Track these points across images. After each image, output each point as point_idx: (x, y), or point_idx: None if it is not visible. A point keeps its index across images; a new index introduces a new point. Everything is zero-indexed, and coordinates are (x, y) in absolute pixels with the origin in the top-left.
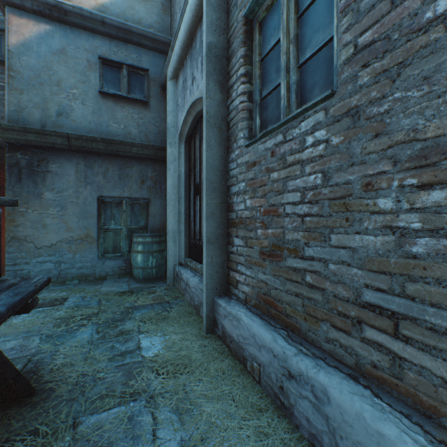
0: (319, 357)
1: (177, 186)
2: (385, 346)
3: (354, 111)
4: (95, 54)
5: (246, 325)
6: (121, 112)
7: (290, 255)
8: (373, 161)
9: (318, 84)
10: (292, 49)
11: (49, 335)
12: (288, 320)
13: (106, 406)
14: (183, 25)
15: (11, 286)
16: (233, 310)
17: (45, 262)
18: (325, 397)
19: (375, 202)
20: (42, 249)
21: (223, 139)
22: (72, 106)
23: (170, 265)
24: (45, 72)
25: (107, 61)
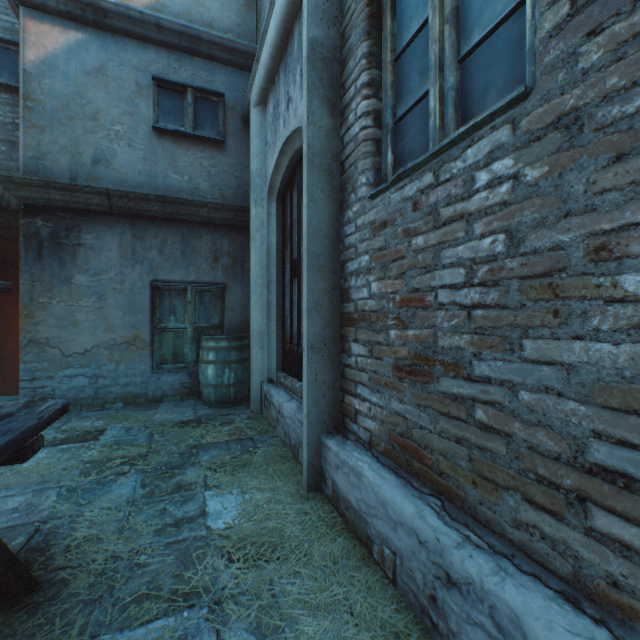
0: (502, 554)
1: (266, 265)
2: (637, 549)
3: (570, 118)
4: (147, 73)
5: (372, 486)
6: (184, 157)
7: (447, 374)
8: (611, 206)
9: (495, 84)
10: (448, 32)
11: (72, 489)
12: (443, 482)
13: (144, 617)
14: (273, 20)
15: (2, 418)
16: (350, 458)
17: (75, 376)
18: (517, 632)
19: (615, 280)
20: (72, 357)
21: (334, 188)
22: (114, 149)
23: (256, 382)
24: (76, 101)
25: (164, 82)
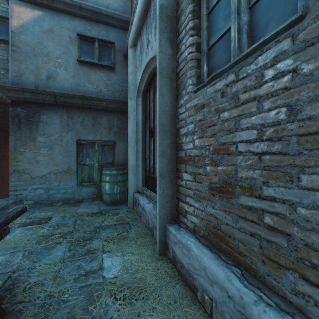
0: (285, 311)
1: (136, 131)
2: None
3: None
4: (74, 32)
5: (197, 257)
6: (94, 75)
7: (244, 194)
8: None
9: (274, 18)
10: None
11: (31, 252)
12: (241, 258)
13: None
14: None
15: None
16: (183, 239)
17: (38, 189)
18: None
19: None
20: (36, 179)
21: (173, 88)
22: (57, 72)
23: (130, 192)
24: (38, 47)
25: (83, 37)
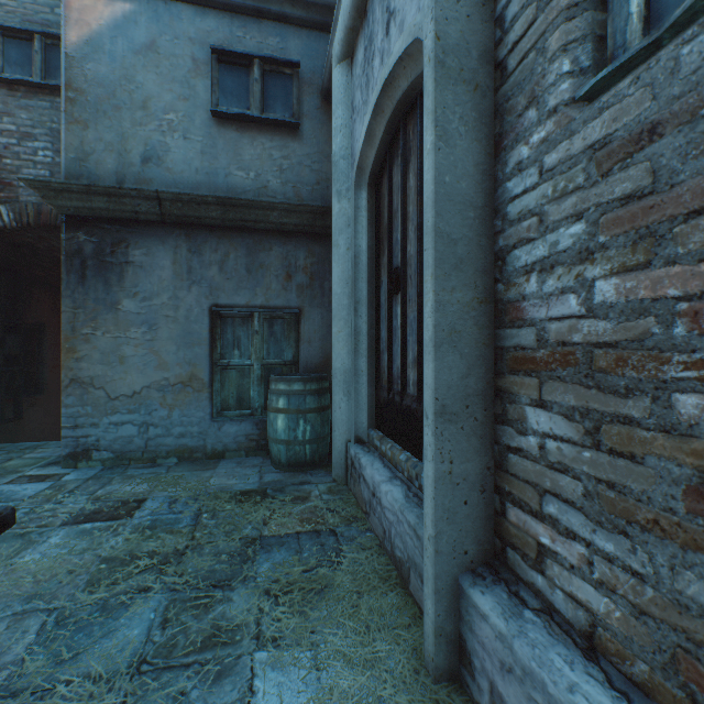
0: None
1: (353, 279)
2: None
3: None
4: (205, 45)
5: None
6: (250, 148)
7: None
8: None
9: None
10: None
11: (64, 617)
12: None
13: None
14: None
15: None
16: (549, 676)
17: (122, 423)
18: None
19: None
20: (119, 401)
21: (482, 115)
22: (166, 144)
23: (339, 441)
24: (123, 88)
25: (225, 55)
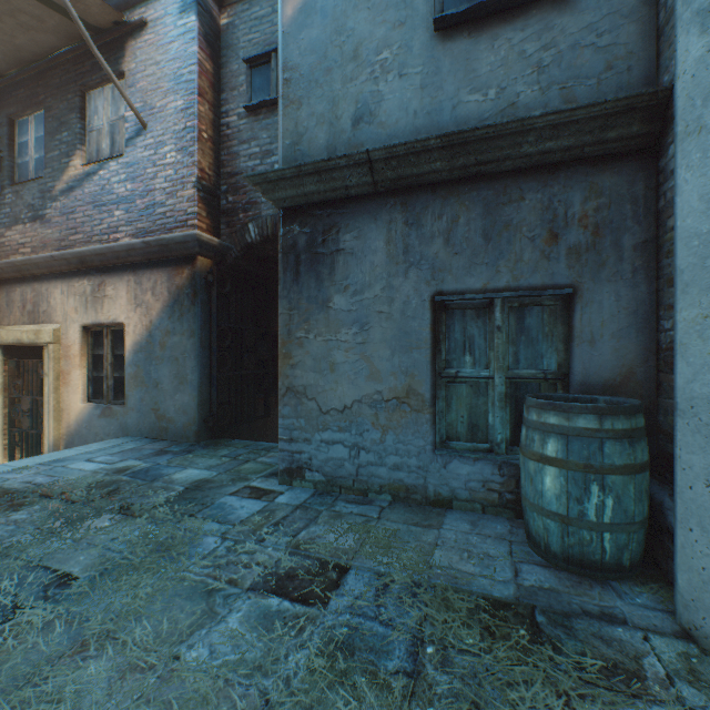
0: None
1: None
2: None
3: None
4: None
5: None
6: (487, 54)
7: None
8: None
9: None
10: None
11: None
12: None
13: None
14: None
15: None
16: None
17: (332, 442)
18: None
19: None
20: (329, 415)
21: None
22: (379, 93)
23: (703, 556)
24: (334, 44)
25: None
